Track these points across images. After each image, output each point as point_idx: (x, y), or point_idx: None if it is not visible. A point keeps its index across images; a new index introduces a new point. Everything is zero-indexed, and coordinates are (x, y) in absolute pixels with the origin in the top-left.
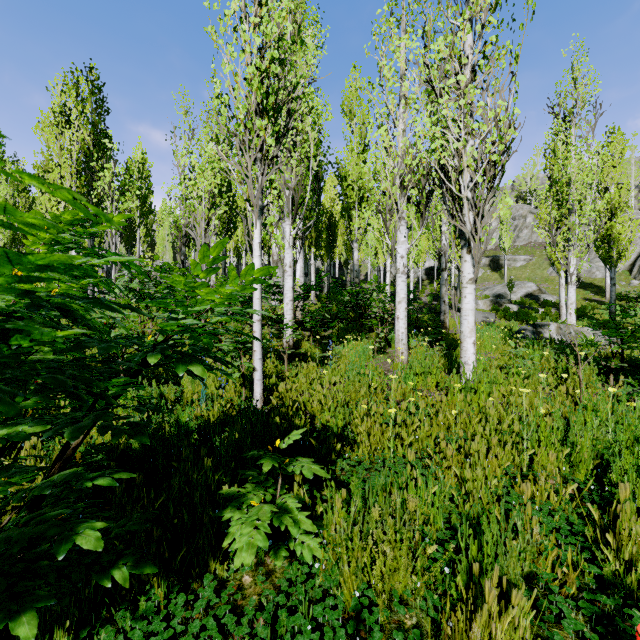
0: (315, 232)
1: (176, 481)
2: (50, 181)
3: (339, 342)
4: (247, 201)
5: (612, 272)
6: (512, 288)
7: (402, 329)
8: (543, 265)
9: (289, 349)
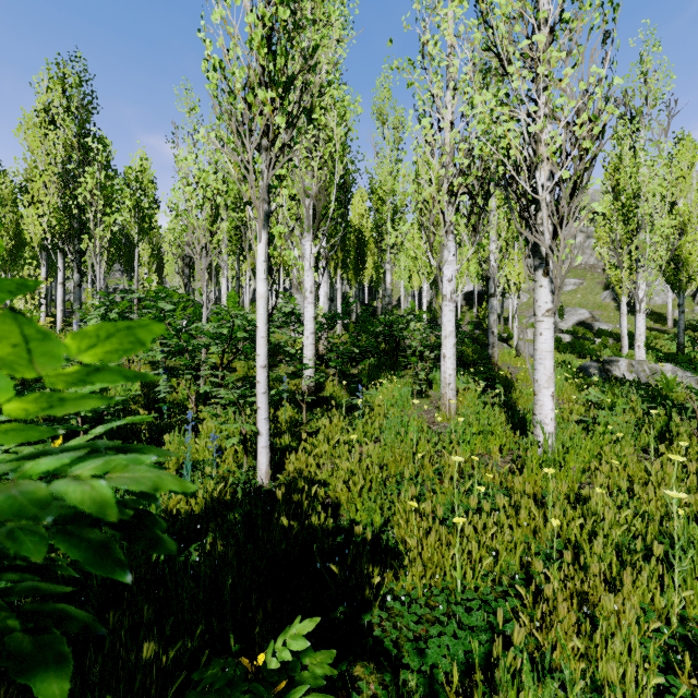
0: (342, 252)
1: (96, 671)
2: (34, 192)
3: (370, 383)
4: (248, 204)
5: (680, 298)
6: (563, 315)
7: (450, 370)
8: (595, 289)
9: (310, 392)
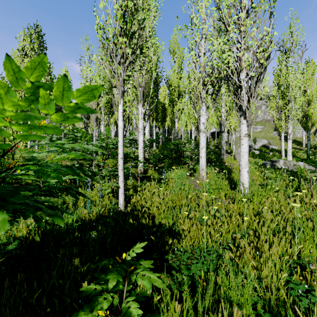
0: (155, 113)
1: (54, 273)
2: None
3: (168, 170)
4: (114, 87)
5: (308, 133)
6: (255, 142)
7: (203, 163)
8: (270, 131)
9: (141, 174)
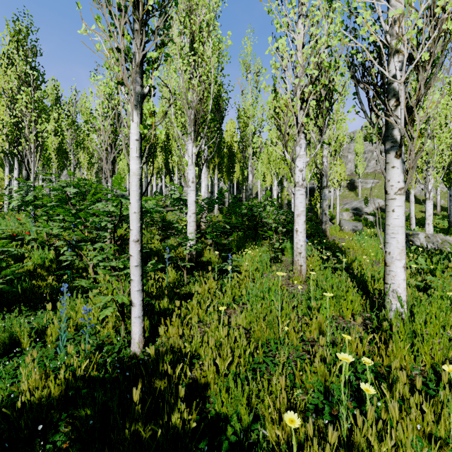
0: (218, 158)
1: None
2: None
3: (238, 251)
4: (119, 84)
5: (451, 190)
6: (367, 203)
7: (301, 242)
8: None
9: (192, 258)
